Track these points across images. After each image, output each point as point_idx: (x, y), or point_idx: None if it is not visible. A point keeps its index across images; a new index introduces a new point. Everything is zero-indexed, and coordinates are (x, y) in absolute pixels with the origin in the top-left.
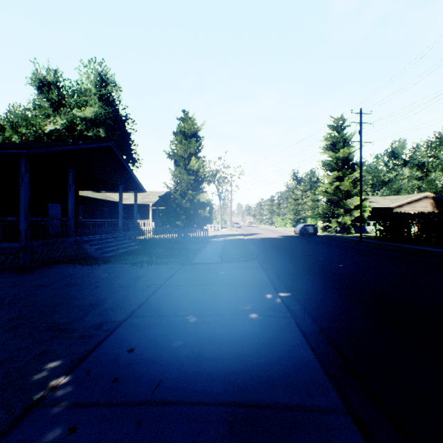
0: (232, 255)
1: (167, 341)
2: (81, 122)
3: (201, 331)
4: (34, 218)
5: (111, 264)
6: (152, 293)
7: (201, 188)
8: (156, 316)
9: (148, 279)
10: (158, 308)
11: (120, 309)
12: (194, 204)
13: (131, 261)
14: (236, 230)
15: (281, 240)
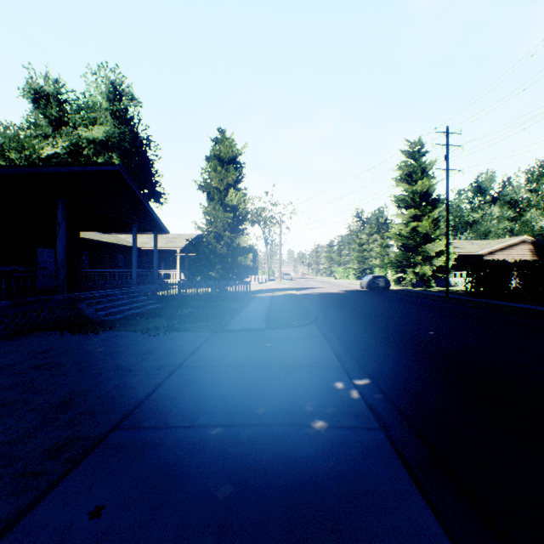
0: (283, 318)
1: (167, 488)
2: (88, 144)
3: (229, 464)
4: (1, 267)
5: (114, 332)
6: (162, 381)
7: (242, 229)
8: (158, 428)
9: (161, 357)
10: (165, 410)
11: (105, 411)
12: (233, 250)
13: (144, 326)
14: (286, 283)
15: (345, 296)
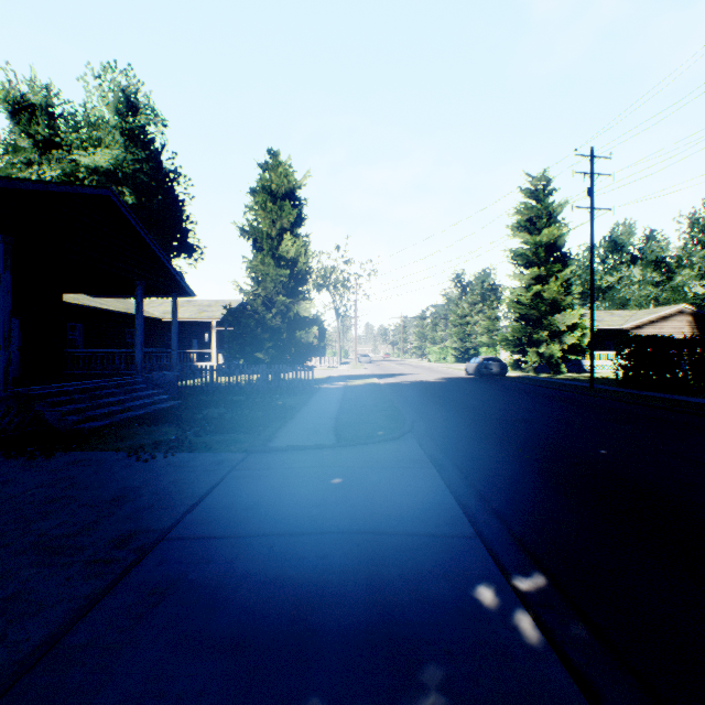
0: (361, 424)
1: None
2: (88, 174)
3: None
4: None
5: (82, 452)
6: (108, 586)
7: (303, 292)
8: None
9: (137, 510)
10: None
11: None
12: (290, 321)
13: (137, 441)
14: (365, 368)
15: (447, 387)
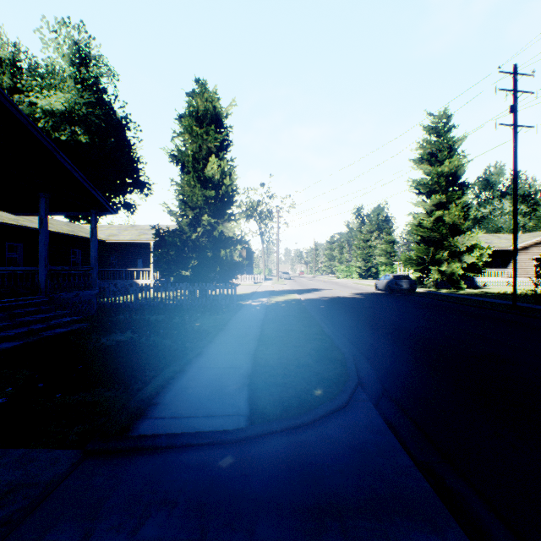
0: (287, 370)
1: None
2: (44, 115)
3: None
4: None
5: None
6: None
7: (228, 213)
8: None
9: None
10: None
11: None
12: (217, 241)
13: None
14: (285, 284)
15: (366, 303)
